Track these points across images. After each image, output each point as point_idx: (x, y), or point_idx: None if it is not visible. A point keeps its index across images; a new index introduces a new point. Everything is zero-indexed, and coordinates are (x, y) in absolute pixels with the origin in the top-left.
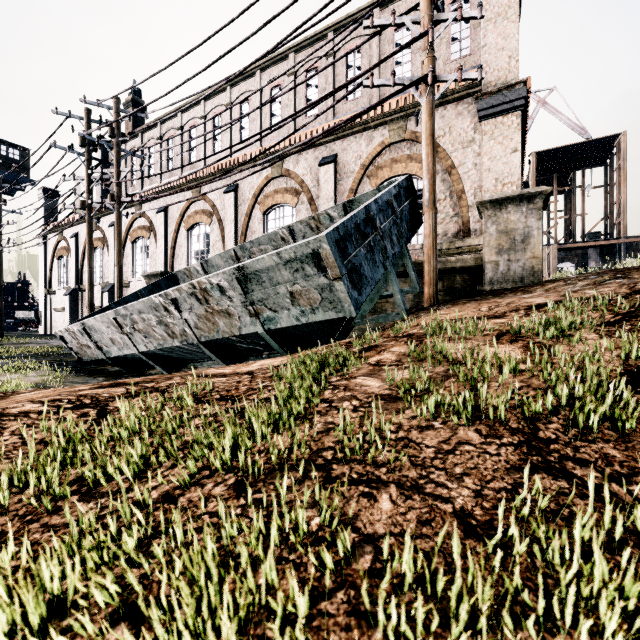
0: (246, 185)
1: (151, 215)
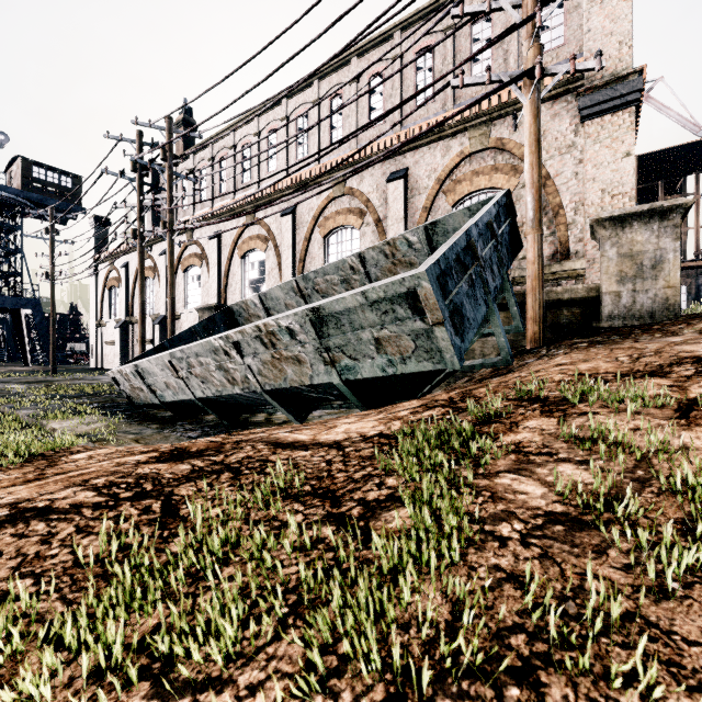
0: (305, 206)
1: (203, 242)
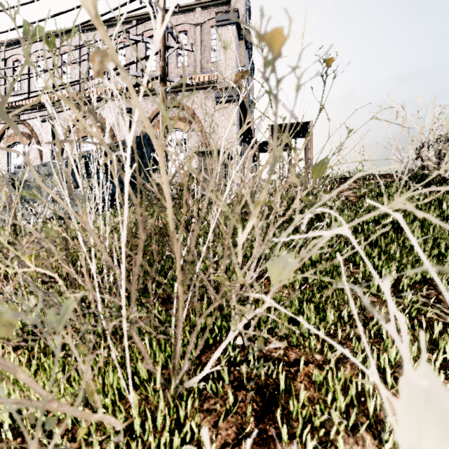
0: (62, 118)
1: None
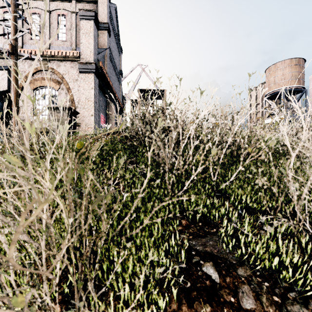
0: None
1: None
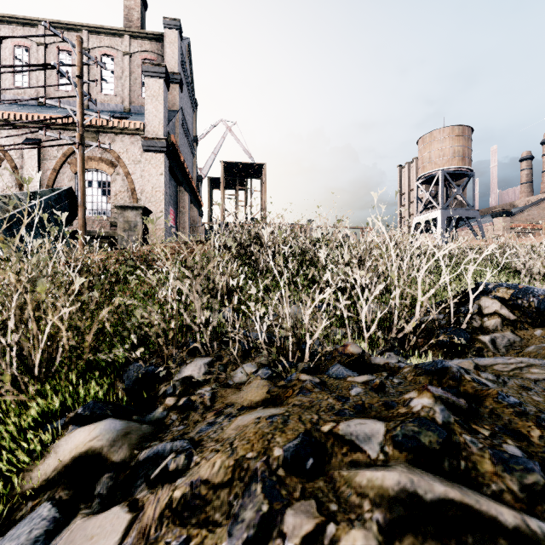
0: None
1: None
